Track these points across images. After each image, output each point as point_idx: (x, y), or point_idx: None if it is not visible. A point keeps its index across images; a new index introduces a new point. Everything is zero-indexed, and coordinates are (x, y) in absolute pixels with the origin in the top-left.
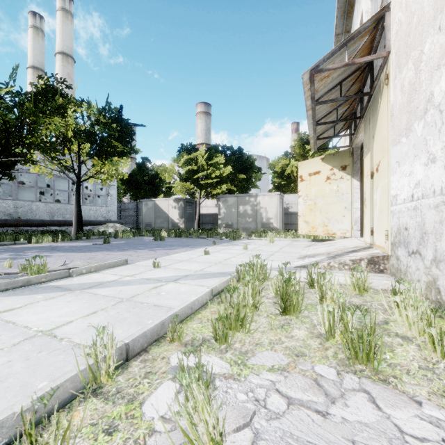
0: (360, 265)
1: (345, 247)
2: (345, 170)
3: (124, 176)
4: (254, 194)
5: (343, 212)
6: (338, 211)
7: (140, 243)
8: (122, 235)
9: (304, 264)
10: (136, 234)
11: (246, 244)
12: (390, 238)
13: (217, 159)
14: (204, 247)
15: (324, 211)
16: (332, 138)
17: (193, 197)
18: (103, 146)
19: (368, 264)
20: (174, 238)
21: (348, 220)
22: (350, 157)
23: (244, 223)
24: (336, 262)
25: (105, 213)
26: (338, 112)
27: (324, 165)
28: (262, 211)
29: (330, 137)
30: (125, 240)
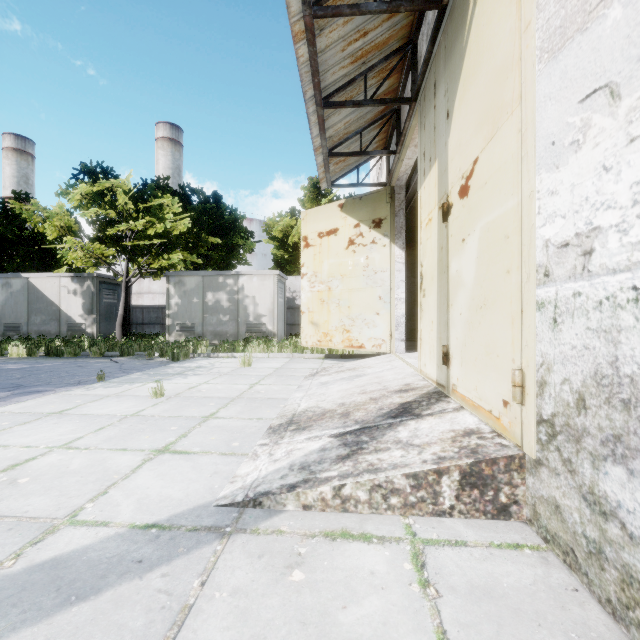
0: (438, 491)
1: (384, 389)
2: (379, 227)
3: None
4: (234, 272)
5: (376, 306)
6: (369, 303)
7: None
8: None
9: (259, 487)
10: None
11: (160, 383)
12: (535, 400)
13: (159, 201)
14: (51, 394)
15: (344, 304)
16: (358, 155)
17: (117, 274)
18: None
19: (464, 488)
20: (33, 361)
21: (385, 322)
22: (387, 203)
23: (215, 324)
24: (363, 483)
25: None
26: (368, 92)
27: (344, 218)
28: (248, 303)
29: (354, 153)
30: None
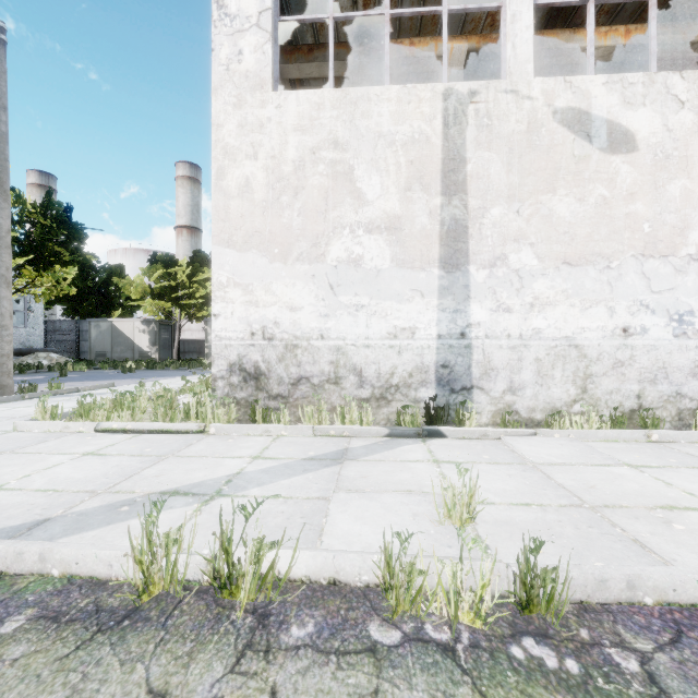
0: None
1: None
2: None
3: (71, 292)
4: None
5: None
6: None
7: (106, 376)
8: (73, 368)
9: None
10: (91, 367)
11: None
12: None
13: (203, 276)
14: None
15: None
16: None
17: (171, 319)
18: (42, 254)
19: None
20: (146, 371)
21: None
22: None
23: None
24: None
25: (24, 337)
26: None
27: None
28: None
29: None
30: (80, 373)
